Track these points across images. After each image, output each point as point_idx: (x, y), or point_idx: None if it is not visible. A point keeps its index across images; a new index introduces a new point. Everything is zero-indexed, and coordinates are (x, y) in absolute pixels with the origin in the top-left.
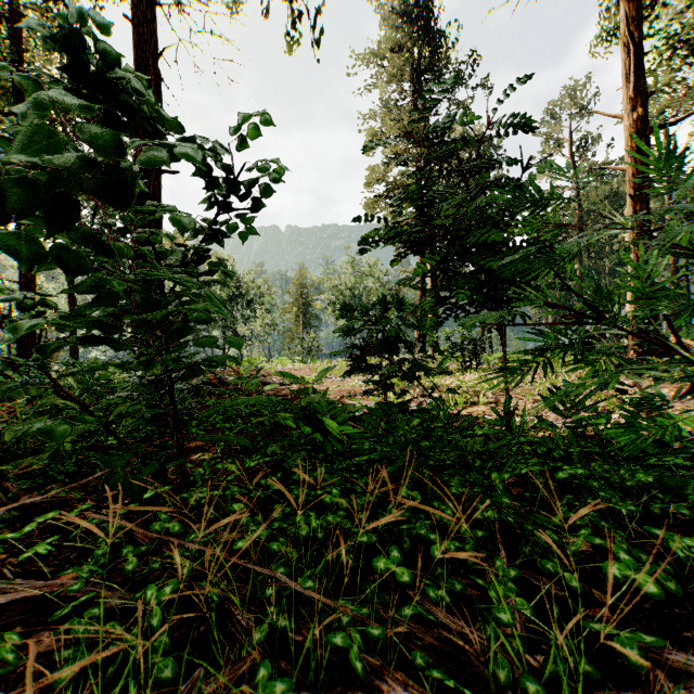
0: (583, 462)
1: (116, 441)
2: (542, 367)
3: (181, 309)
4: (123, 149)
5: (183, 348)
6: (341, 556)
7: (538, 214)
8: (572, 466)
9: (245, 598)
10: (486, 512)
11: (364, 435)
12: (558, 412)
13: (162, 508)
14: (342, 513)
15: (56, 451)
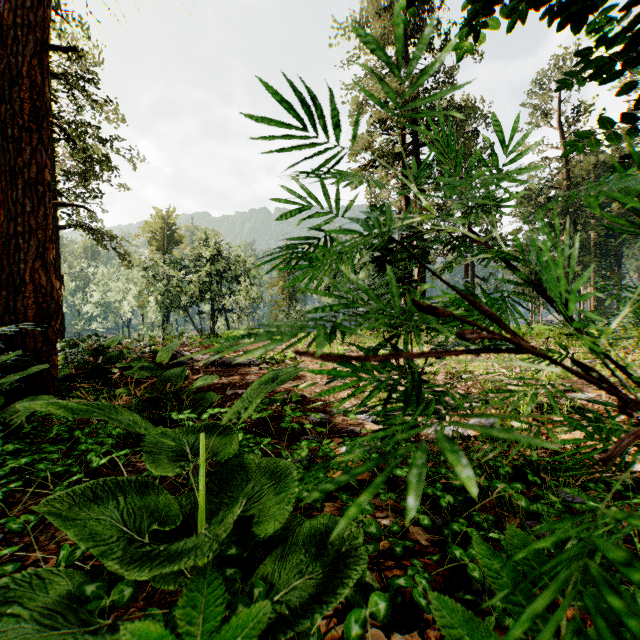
0: None
1: None
2: None
3: None
4: None
5: None
6: None
7: None
8: None
9: None
10: None
11: None
12: None
13: None
14: None
15: None
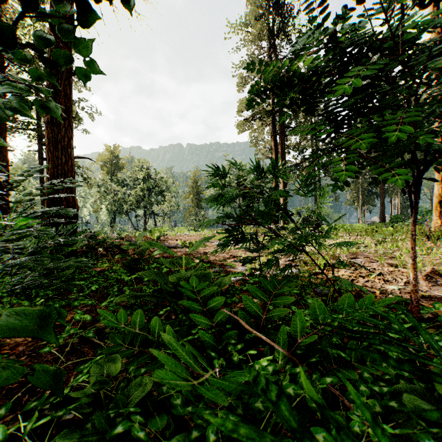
0: None
1: None
2: None
3: None
4: None
5: None
6: None
7: None
8: None
9: None
10: None
11: None
12: None
13: None
14: None
15: None
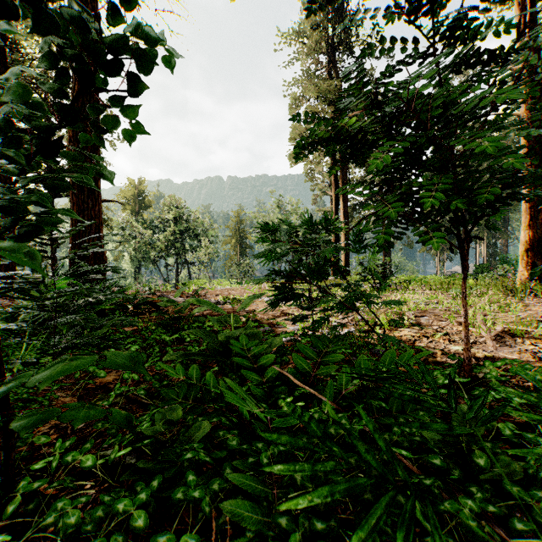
0: None
1: None
2: None
3: None
4: None
5: None
6: None
7: None
8: None
9: None
10: None
11: None
12: None
13: None
14: None
15: None
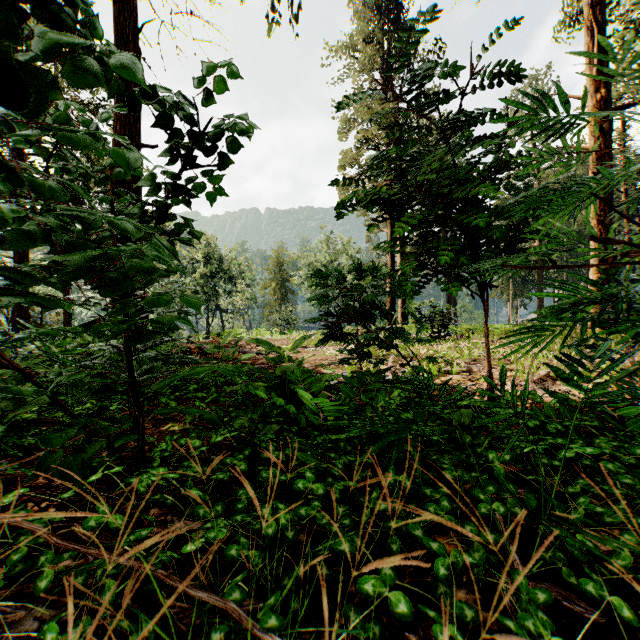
0: (582, 437)
1: (84, 411)
2: (582, 325)
3: (107, 250)
4: (18, 26)
5: (132, 308)
6: (315, 568)
7: (562, 135)
8: (577, 444)
9: (189, 629)
10: (490, 503)
11: (342, 407)
12: (572, 383)
13: (74, 513)
14: (317, 504)
15: (14, 423)
